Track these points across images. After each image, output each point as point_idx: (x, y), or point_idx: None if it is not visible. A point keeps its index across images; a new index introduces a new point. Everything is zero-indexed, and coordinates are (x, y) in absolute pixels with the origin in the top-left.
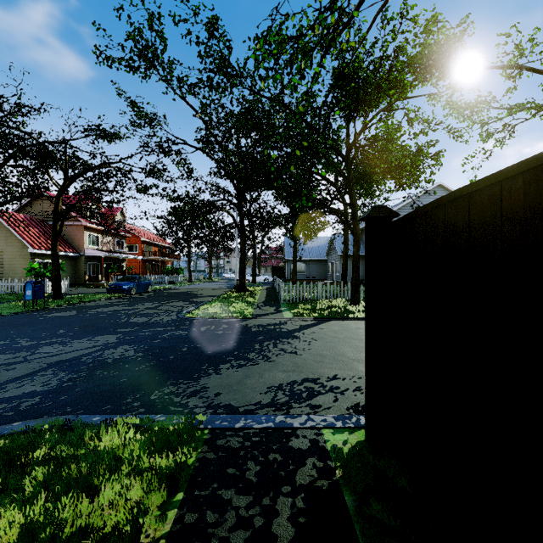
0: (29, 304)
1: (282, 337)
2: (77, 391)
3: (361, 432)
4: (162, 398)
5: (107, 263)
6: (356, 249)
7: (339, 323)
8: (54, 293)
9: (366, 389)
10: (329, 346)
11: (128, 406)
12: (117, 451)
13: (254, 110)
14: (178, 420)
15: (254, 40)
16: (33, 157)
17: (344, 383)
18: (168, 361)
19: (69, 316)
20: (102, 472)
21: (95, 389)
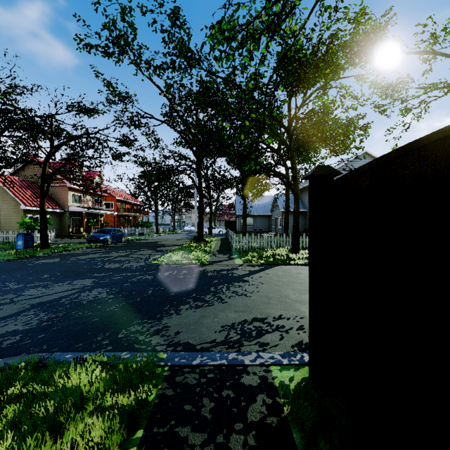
0: (20, 252)
1: (233, 281)
2: (54, 330)
3: (306, 369)
4: (128, 336)
5: (87, 218)
6: (296, 205)
7: (282, 269)
8: (42, 243)
9: (310, 330)
10: (274, 289)
11: (98, 344)
12: (84, 389)
13: (211, 89)
14: (141, 357)
15: (210, 28)
16: (24, 128)
17: (289, 322)
18: (135, 303)
19: (53, 262)
20: (68, 409)
21: (70, 328)
